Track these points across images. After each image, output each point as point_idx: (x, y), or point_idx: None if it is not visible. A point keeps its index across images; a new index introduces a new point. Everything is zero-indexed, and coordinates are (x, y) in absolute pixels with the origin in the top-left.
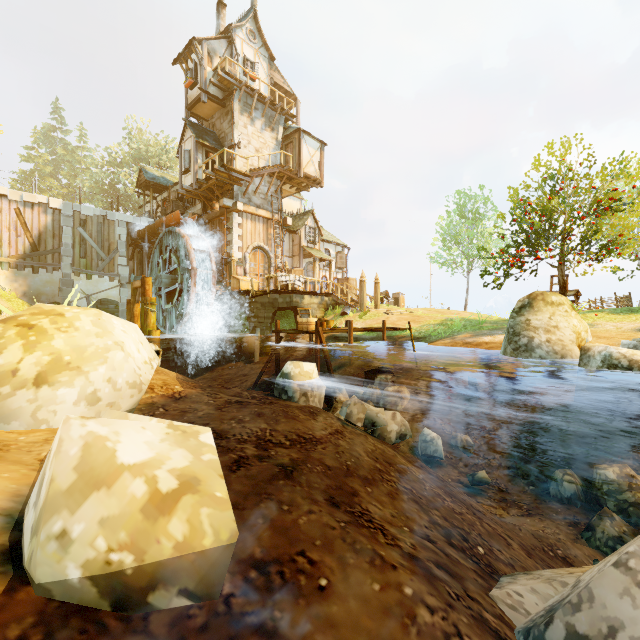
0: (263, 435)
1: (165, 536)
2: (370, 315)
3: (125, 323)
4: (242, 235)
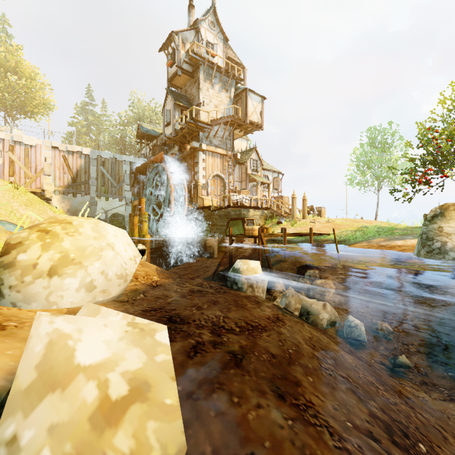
0: (217, 321)
1: (111, 449)
2: (299, 223)
3: (116, 229)
4: (205, 167)
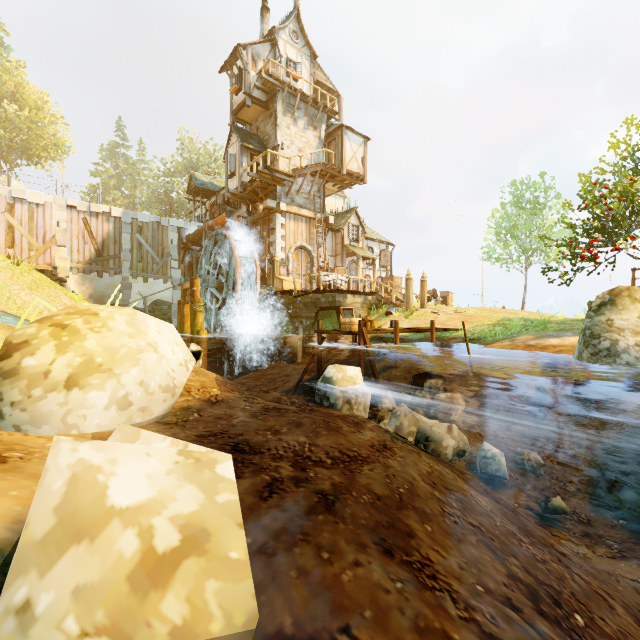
0: (301, 450)
1: (157, 618)
2: (417, 315)
3: (160, 323)
4: (285, 235)
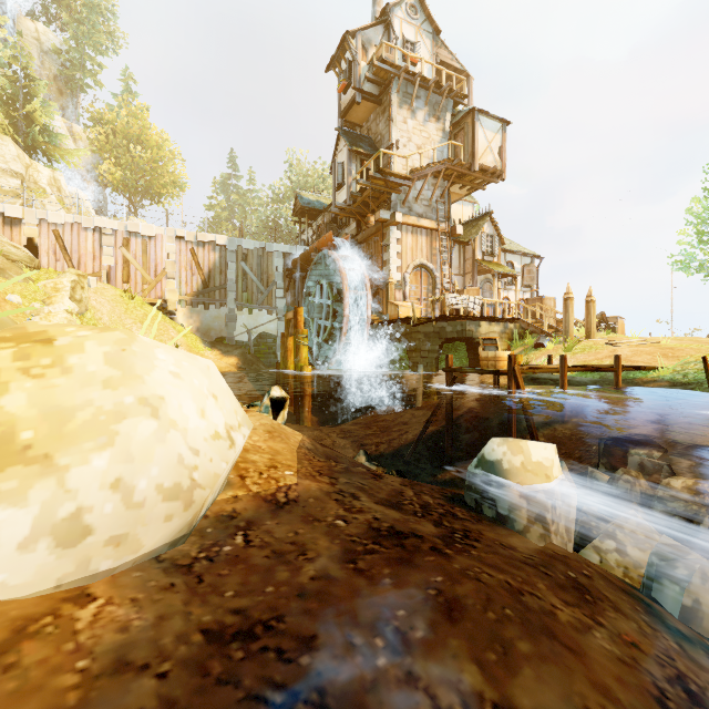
0: None
1: None
2: (582, 347)
3: (185, 358)
4: (401, 252)
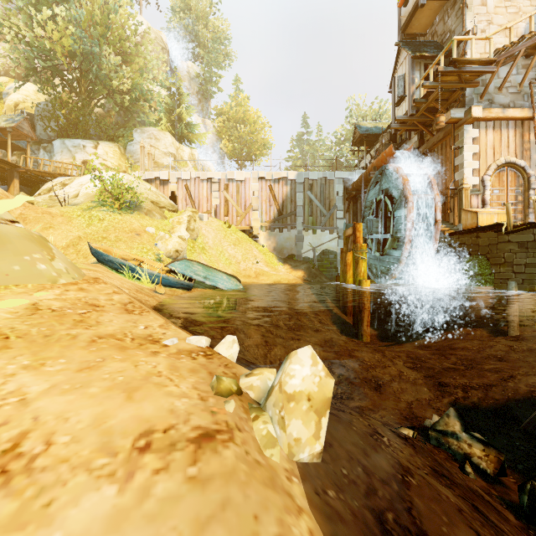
0: None
1: None
2: None
3: None
4: (478, 153)
